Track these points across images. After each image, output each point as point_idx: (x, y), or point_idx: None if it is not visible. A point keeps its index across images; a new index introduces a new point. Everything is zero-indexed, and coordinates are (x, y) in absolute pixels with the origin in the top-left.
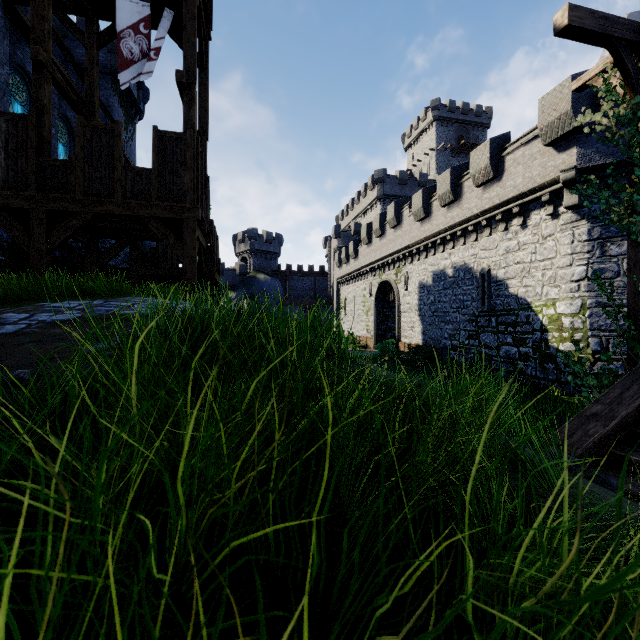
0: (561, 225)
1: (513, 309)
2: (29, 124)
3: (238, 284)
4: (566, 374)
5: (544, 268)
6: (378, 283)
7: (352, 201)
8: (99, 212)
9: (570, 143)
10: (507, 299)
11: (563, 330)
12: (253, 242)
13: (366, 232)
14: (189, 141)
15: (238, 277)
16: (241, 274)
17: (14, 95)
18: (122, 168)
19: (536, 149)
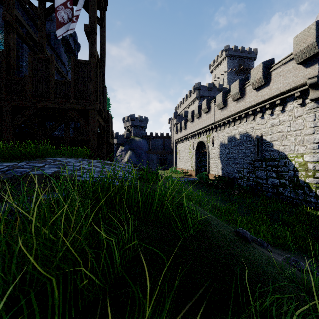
0: (307, 110)
1: (276, 158)
2: (2, 57)
3: (125, 142)
4: (310, 197)
5: (295, 135)
6: (197, 142)
7: (183, 99)
8: (41, 106)
9: (313, 62)
10: (272, 152)
11: (308, 171)
12: (133, 121)
13: (191, 115)
14: (92, 65)
15: (125, 139)
16: (127, 137)
17: (3, 45)
18: (54, 81)
19: (291, 66)
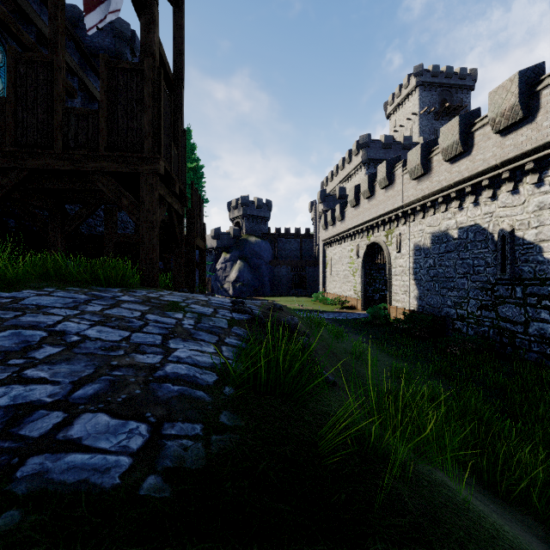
0: None
1: None
2: None
3: (232, 246)
4: None
5: None
6: (366, 245)
7: (336, 167)
8: (35, 167)
9: None
10: (541, 266)
11: None
12: (245, 208)
13: (353, 194)
14: (147, 73)
15: (232, 240)
16: (234, 237)
17: None
18: (63, 110)
19: None
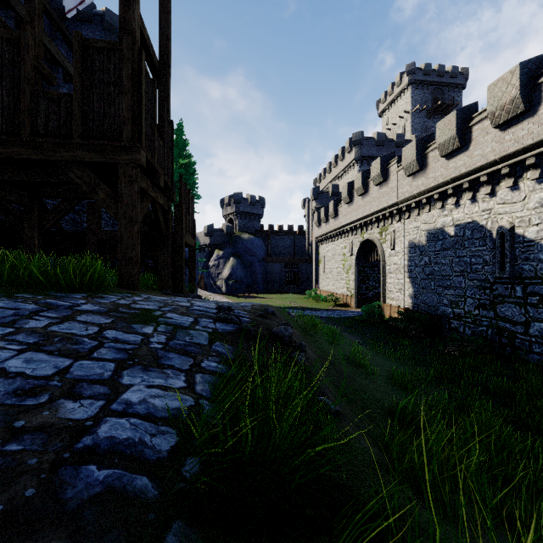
0: None
1: None
2: None
3: (225, 243)
4: None
5: None
6: (360, 242)
7: (329, 165)
8: None
9: None
10: (542, 264)
11: None
12: (238, 205)
13: (347, 191)
14: (125, 53)
15: (225, 237)
16: (227, 234)
17: None
18: (31, 93)
19: None
